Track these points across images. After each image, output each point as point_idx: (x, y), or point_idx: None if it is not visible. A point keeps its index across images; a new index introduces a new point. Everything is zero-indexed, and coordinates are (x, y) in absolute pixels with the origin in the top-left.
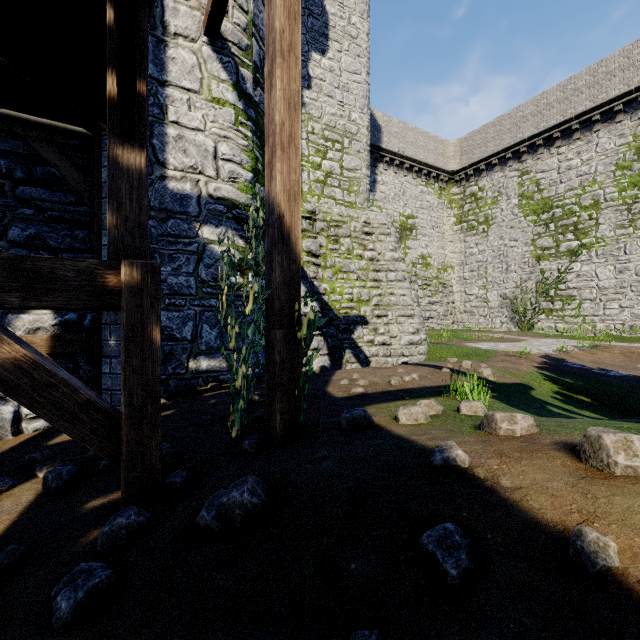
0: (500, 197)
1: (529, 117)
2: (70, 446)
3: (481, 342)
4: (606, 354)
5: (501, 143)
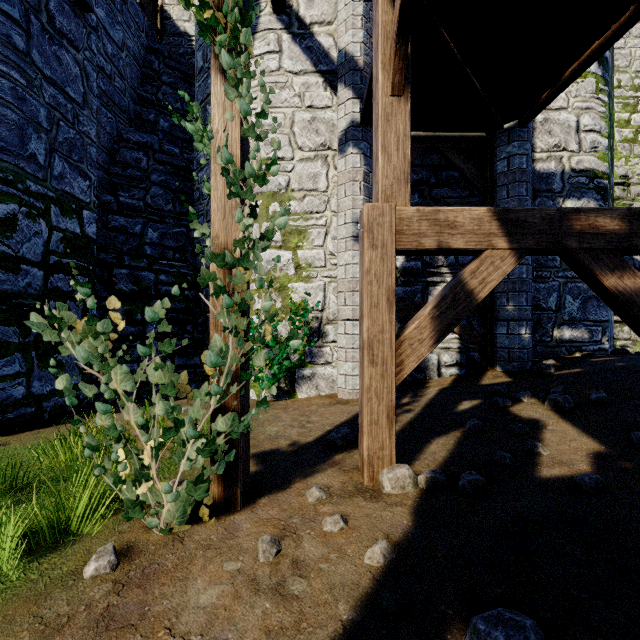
0: None
1: None
2: (510, 386)
3: None
4: None
5: None
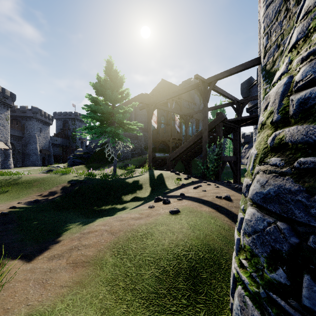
0: None
1: None
2: None
3: None
4: None
5: None
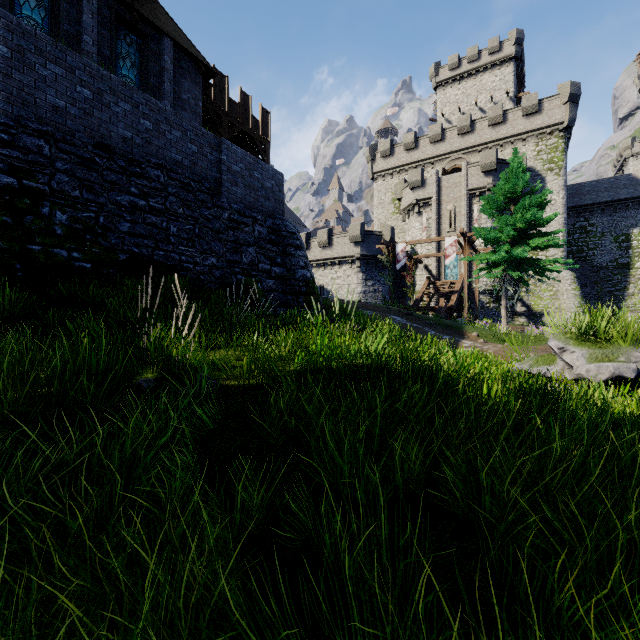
0: None
1: None
2: None
3: None
4: None
5: None
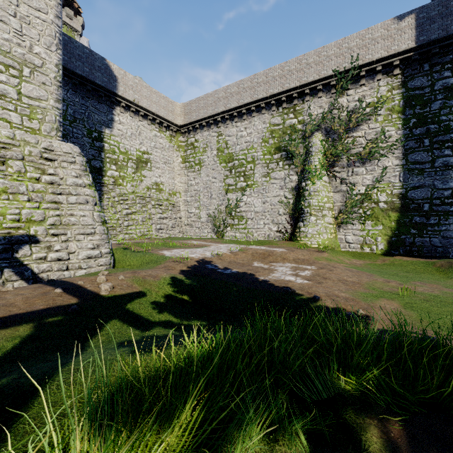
0: (207, 148)
1: (221, 99)
2: None
3: (177, 249)
4: (243, 255)
5: (207, 112)
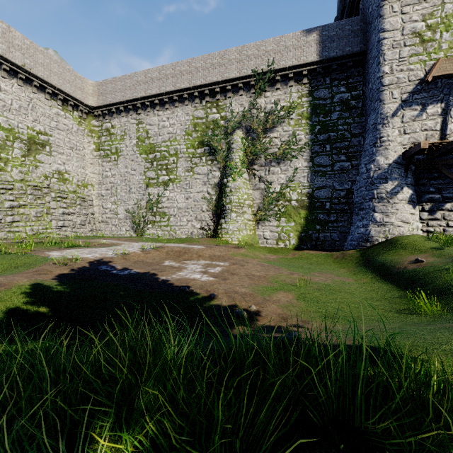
0: (125, 136)
1: (141, 83)
2: None
3: (74, 249)
4: (157, 253)
5: (125, 95)
